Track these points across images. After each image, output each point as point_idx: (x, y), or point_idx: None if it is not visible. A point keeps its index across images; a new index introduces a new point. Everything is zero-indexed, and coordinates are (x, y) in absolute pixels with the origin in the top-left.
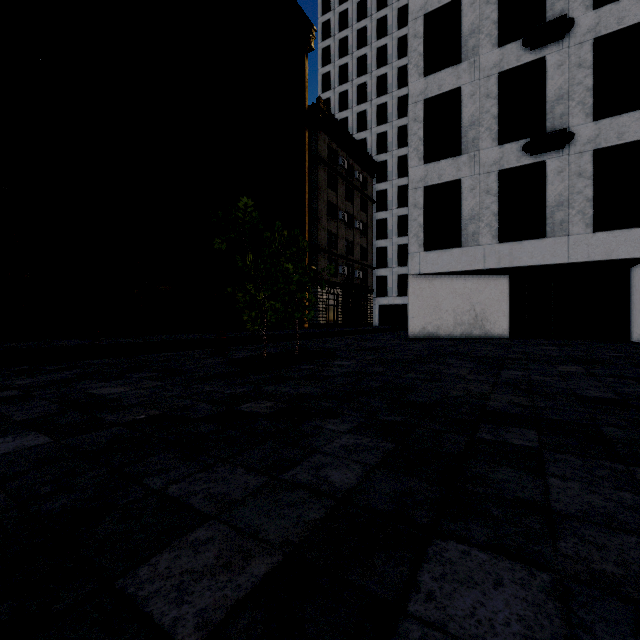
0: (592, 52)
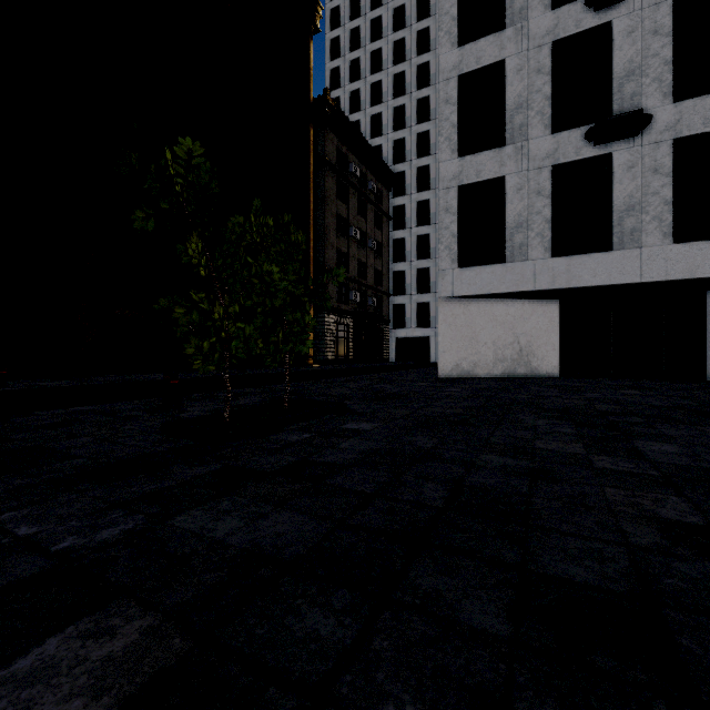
0: (671, 15)
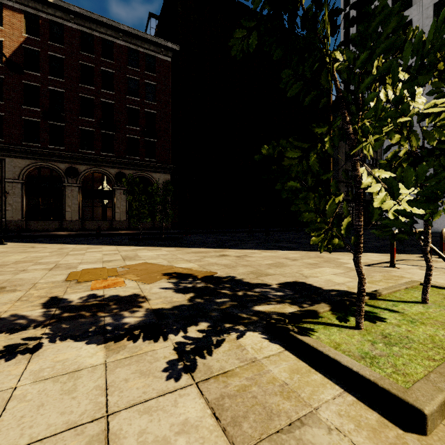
0: None
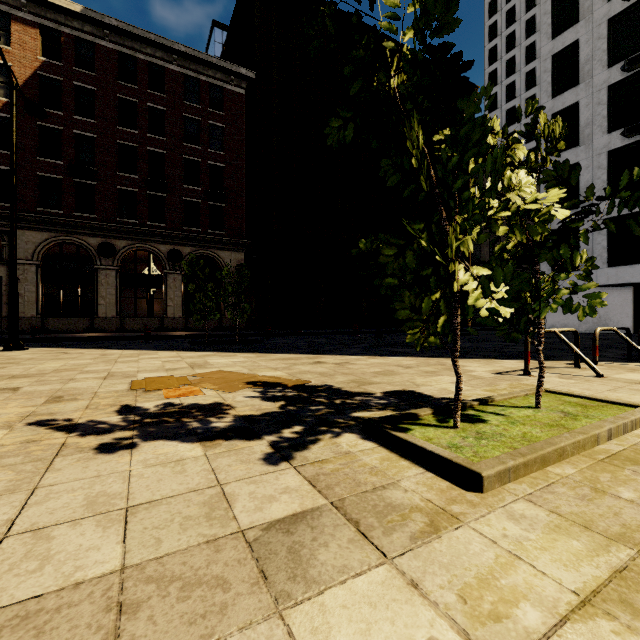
0: None
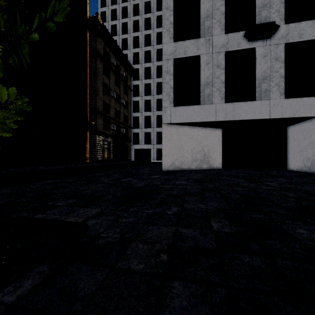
0: None
